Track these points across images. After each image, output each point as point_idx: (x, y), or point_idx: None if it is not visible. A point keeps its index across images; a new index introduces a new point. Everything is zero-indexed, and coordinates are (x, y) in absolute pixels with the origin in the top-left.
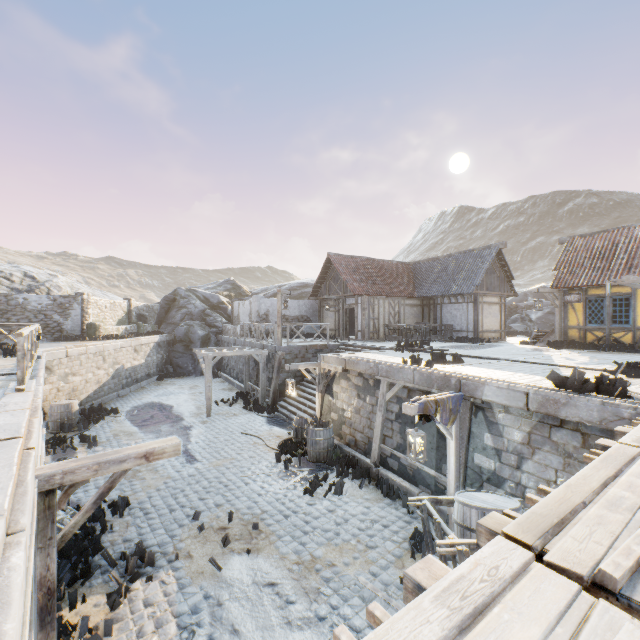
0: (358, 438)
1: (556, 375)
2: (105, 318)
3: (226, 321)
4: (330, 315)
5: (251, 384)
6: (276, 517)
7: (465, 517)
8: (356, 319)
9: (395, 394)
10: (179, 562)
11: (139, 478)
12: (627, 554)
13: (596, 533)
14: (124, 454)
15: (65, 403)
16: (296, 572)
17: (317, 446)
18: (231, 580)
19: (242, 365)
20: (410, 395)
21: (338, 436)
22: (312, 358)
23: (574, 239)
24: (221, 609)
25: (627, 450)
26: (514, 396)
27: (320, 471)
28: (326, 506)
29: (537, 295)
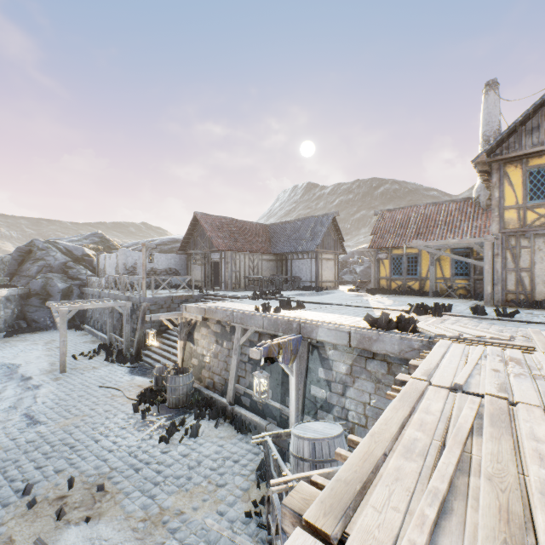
0: (216, 380)
1: (370, 317)
2: None
3: (91, 273)
4: (197, 268)
5: (115, 335)
6: (126, 473)
7: (299, 448)
8: (220, 272)
9: (248, 338)
10: None
11: None
12: (421, 524)
13: (394, 494)
14: None
15: None
16: (141, 530)
17: (176, 392)
18: None
19: (107, 317)
20: (261, 339)
21: (198, 380)
22: (178, 308)
23: (384, 212)
24: None
25: (418, 385)
26: (340, 335)
27: (179, 416)
28: (181, 451)
29: (360, 254)
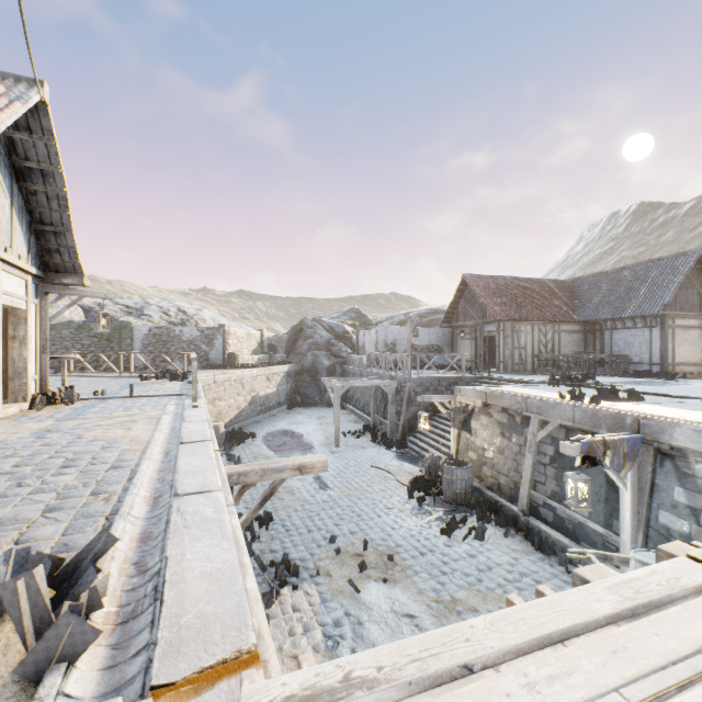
0: (502, 482)
1: None
2: (242, 348)
3: (351, 351)
4: (465, 344)
5: (378, 417)
6: (411, 552)
7: None
8: (497, 348)
9: (549, 434)
10: (320, 578)
11: (278, 498)
12: None
13: None
14: (282, 464)
15: (214, 425)
16: (435, 609)
17: (453, 486)
18: (369, 604)
19: (368, 397)
20: (569, 436)
21: (477, 478)
22: (445, 391)
23: None
24: (361, 628)
25: None
26: None
27: (457, 513)
28: (465, 550)
29: None
